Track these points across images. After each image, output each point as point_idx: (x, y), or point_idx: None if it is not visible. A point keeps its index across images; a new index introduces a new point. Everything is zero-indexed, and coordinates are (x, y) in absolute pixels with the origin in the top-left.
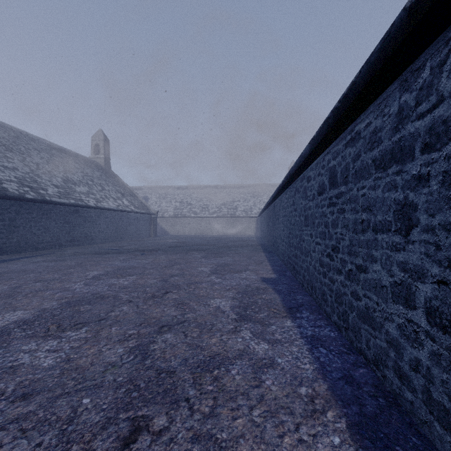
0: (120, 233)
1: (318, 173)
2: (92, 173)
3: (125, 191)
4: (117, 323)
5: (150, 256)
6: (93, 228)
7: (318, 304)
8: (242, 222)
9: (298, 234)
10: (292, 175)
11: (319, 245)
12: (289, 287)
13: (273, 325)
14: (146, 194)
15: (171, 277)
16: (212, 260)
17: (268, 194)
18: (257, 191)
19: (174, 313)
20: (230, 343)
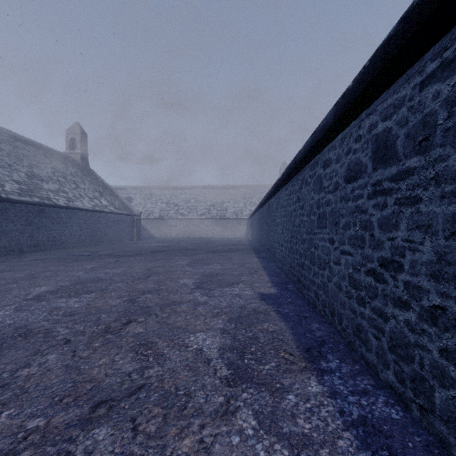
0: (97, 236)
1: (346, 151)
2: (66, 169)
3: (105, 190)
4: (19, 398)
5: (124, 264)
6: (63, 231)
7: (346, 341)
8: (232, 224)
9: (306, 238)
10: (298, 162)
11: (349, 255)
12: (298, 309)
13: (290, 393)
14: (129, 194)
15: (142, 295)
16: (198, 268)
17: (259, 196)
18: (248, 192)
19: (128, 368)
20: (218, 453)
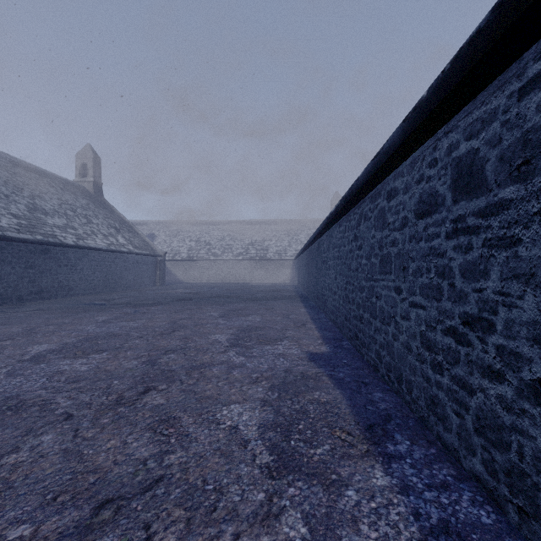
0: (113, 281)
1: (417, 178)
2: (75, 200)
3: (122, 225)
4: (0, 496)
5: (144, 316)
6: (72, 275)
7: (417, 416)
8: (275, 266)
9: (365, 285)
10: (355, 192)
11: (421, 309)
12: (355, 373)
13: (350, 488)
14: (152, 230)
15: (164, 355)
16: (233, 321)
17: (306, 232)
18: (293, 228)
19: (143, 453)
20: None
